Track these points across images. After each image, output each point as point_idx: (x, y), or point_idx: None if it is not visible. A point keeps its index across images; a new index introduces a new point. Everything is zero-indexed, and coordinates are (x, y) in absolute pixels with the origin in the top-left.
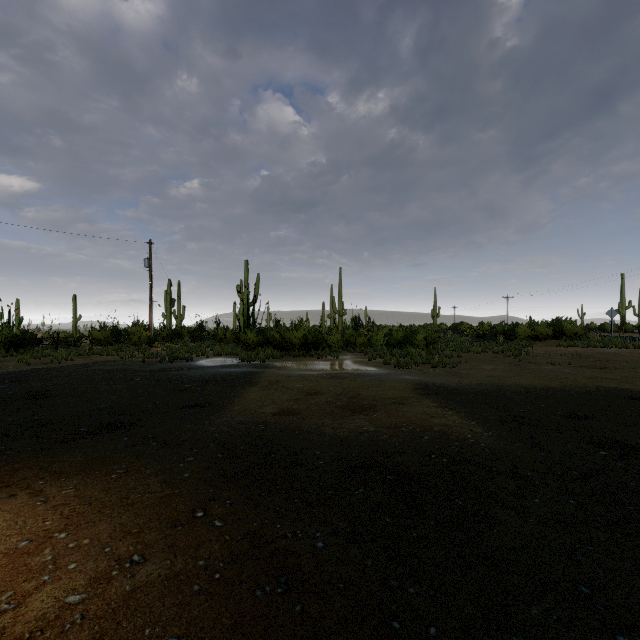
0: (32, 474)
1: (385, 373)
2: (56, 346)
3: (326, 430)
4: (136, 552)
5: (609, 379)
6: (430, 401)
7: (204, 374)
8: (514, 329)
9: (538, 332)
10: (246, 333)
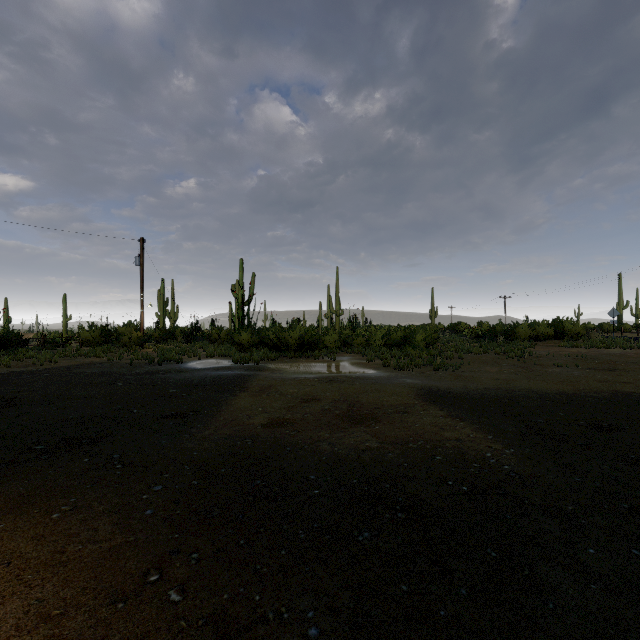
0: None
1: (385, 376)
2: (42, 347)
3: (322, 446)
4: None
5: (623, 383)
6: (437, 409)
7: (193, 377)
8: (514, 329)
9: (539, 332)
10: (240, 333)
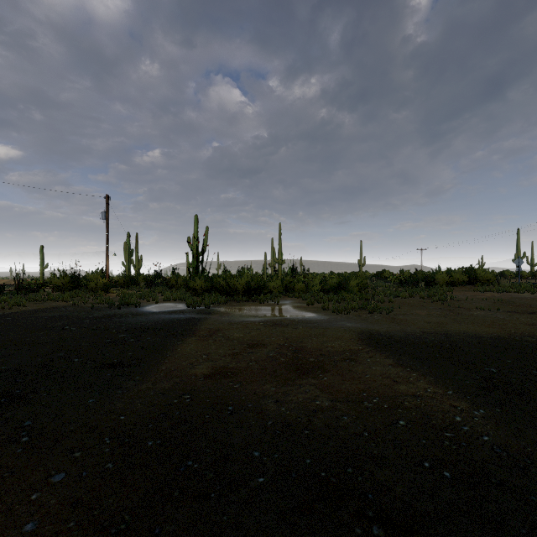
0: None
1: (326, 319)
2: (16, 292)
3: (268, 405)
4: None
5: None
6: (384, 356)
7: (145, 321)
8: (434, 276)
9: (455, 279)
10: (195, 280)
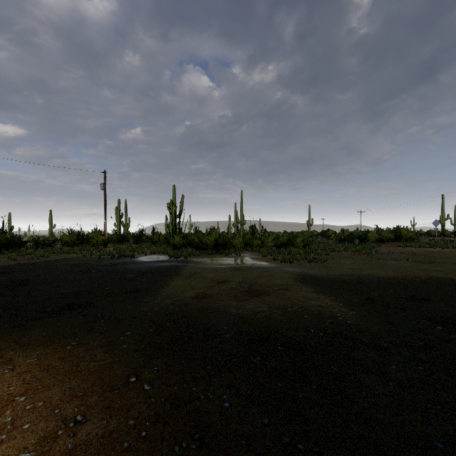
0: (6, 346)
1: (274, 266)
2: (36, 247)
3: (231, 310)
4: (79, 413)
5: (437, 271)
6: (308, 287)
7: (142, 267)
8: (366, 234)
9: (383, 236)
10: (174, 237)
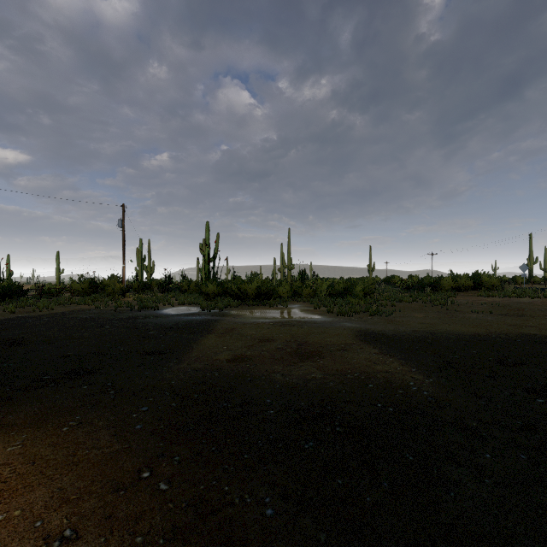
0: None
1: (329, 321)
2: (40, 296)
3: (276, 377)
4: (69, 526)
5: (528, 326)
6: (371, 348)
7: (168, 322)
8: (439, 281)
9: (460, 284)
10: (207, 285)
